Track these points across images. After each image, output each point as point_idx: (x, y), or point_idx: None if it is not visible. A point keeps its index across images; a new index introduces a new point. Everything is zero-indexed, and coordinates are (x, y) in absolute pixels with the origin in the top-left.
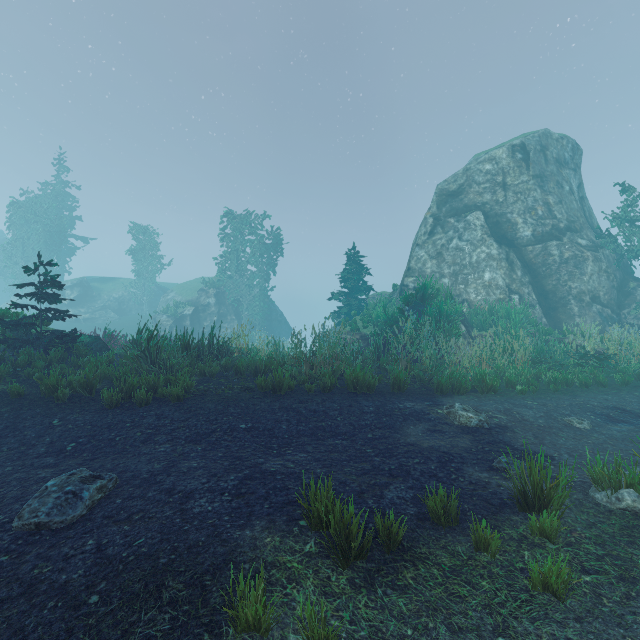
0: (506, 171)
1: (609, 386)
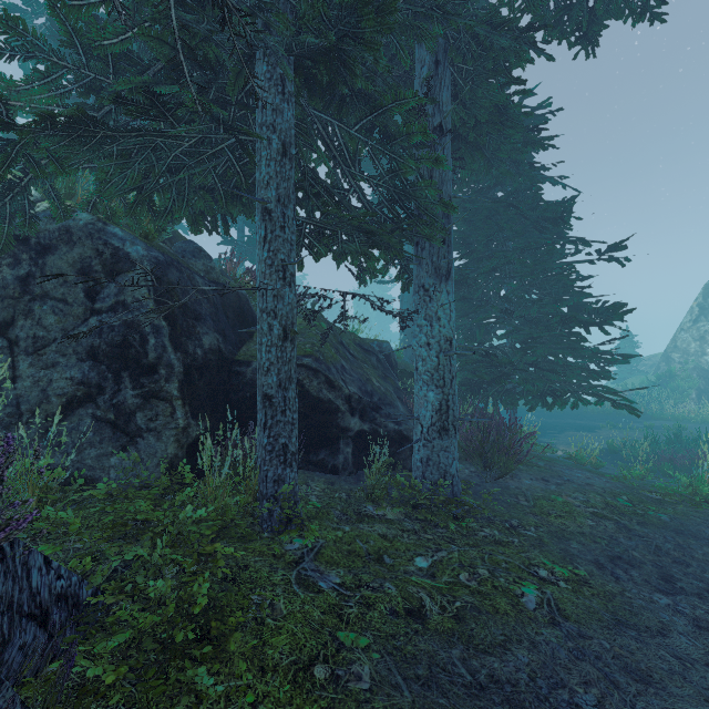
0: None
1: None
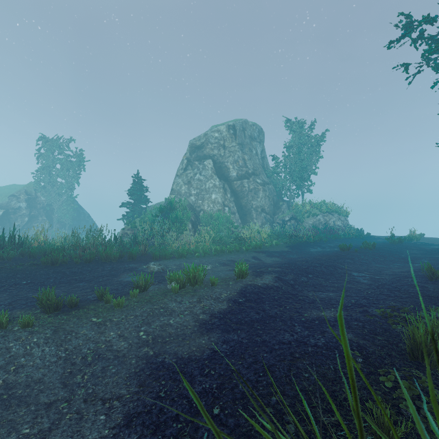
0: (225, 139)
1: (241, 252)
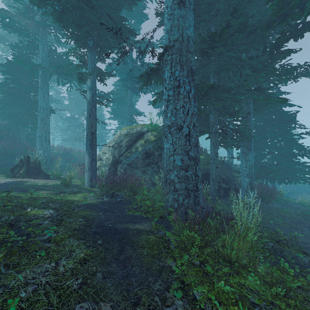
0: None
1: None
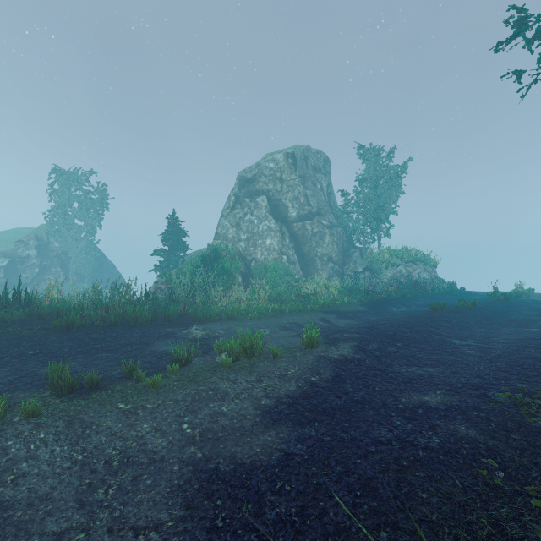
0: (283, 170)
1: (306, 312)
